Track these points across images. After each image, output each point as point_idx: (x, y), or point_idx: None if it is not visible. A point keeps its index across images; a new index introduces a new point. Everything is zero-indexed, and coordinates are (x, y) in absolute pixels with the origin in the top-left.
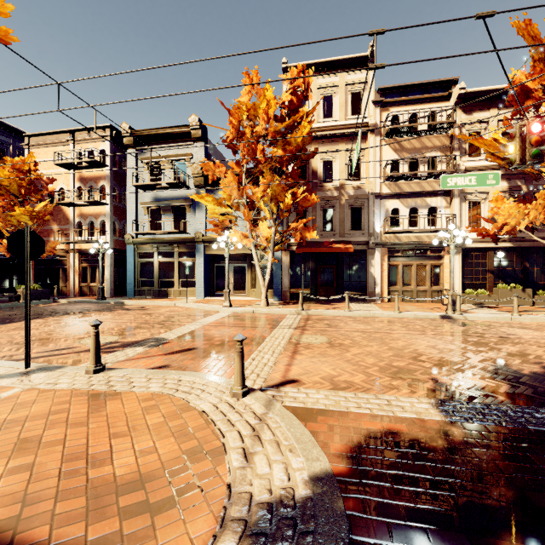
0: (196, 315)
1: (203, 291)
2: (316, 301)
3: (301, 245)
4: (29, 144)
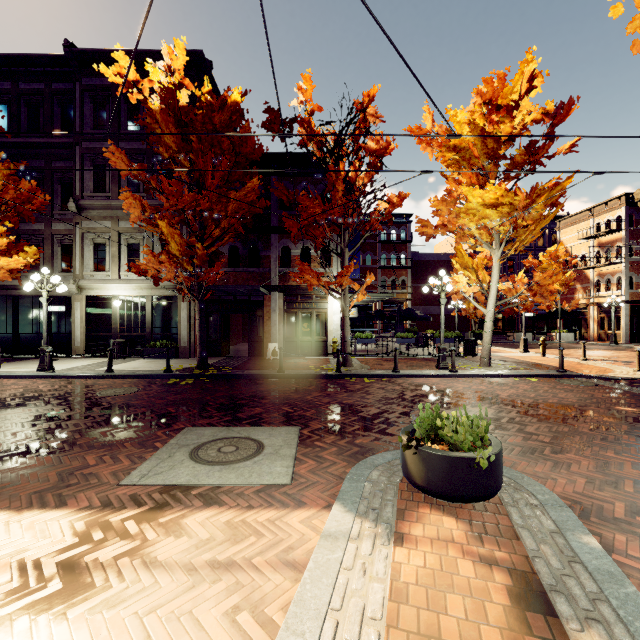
0: None
1: None
2: None
3: None
4: (559, 227)
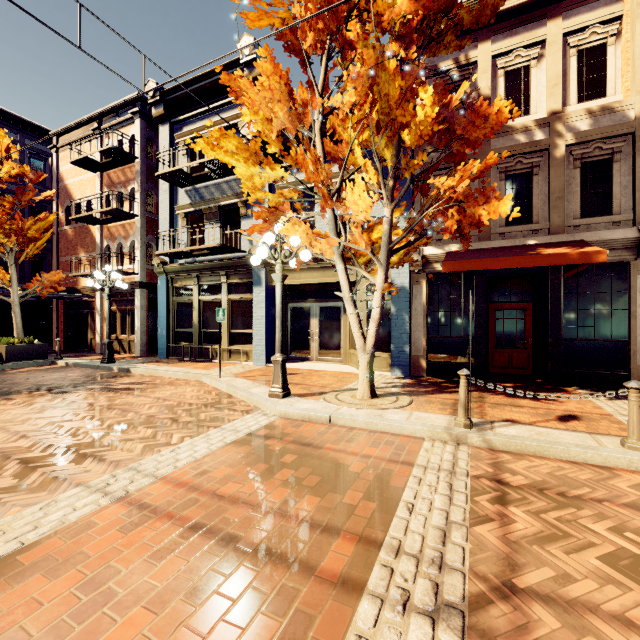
0: (186, 422)
1: (263, 352)
2: (488, 381)
3: (456, 256)
4: (56, 146)
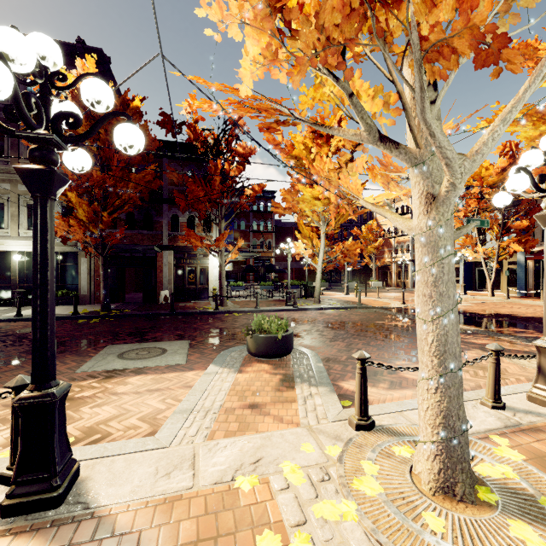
0: None
1: None
2: None
3: (536, 253)
4: None
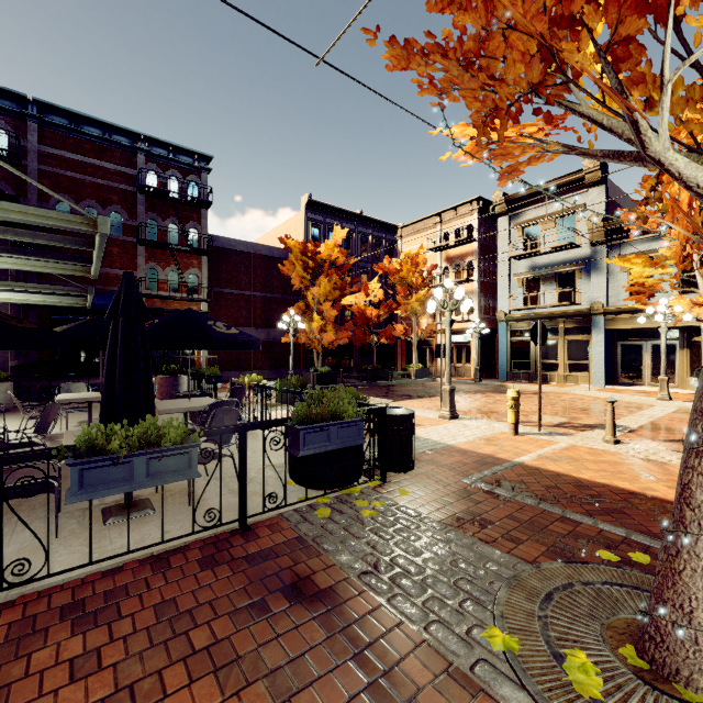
0: (623, 406)
1: (602, 378)
2: None
3: None
4: (401, 235)
